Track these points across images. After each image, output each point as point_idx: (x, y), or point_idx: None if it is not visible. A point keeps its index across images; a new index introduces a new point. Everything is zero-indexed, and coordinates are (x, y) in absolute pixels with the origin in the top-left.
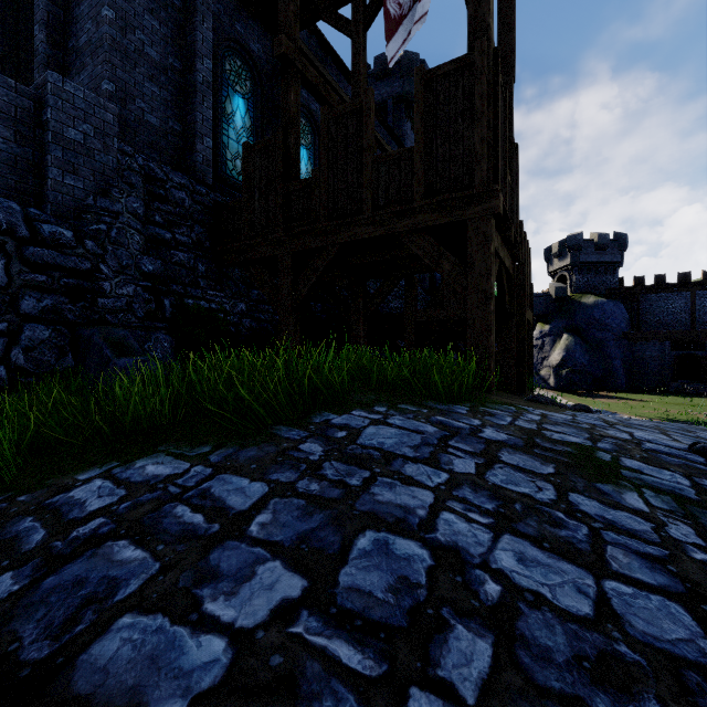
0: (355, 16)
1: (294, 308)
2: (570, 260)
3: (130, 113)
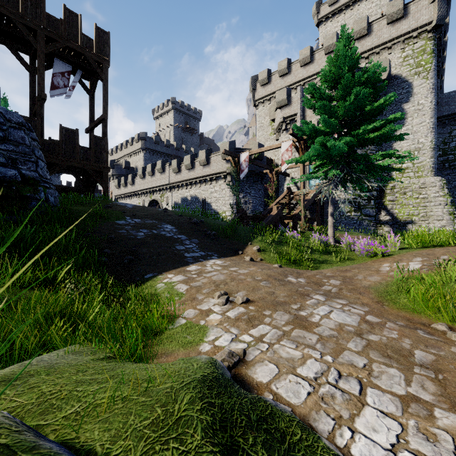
0: (32, 66)
1: None
2: None
3: None
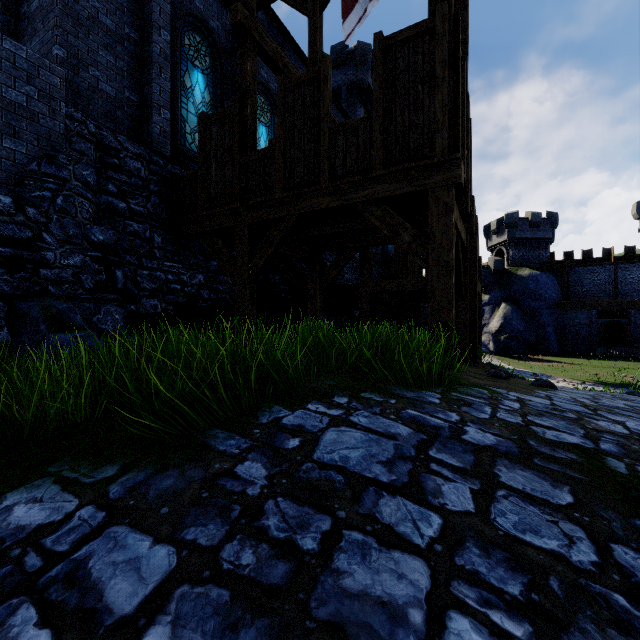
0: None
1: (250, 280)
2: (507, 236)
3: (84, 80)
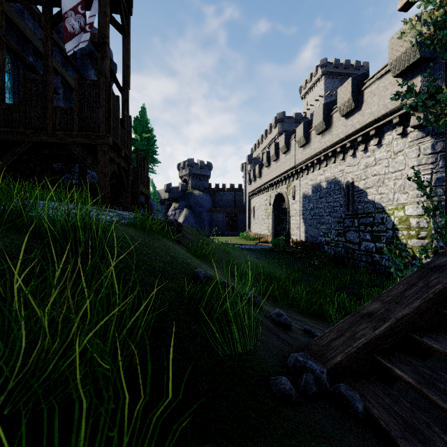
0: (45, 16)
1: (1, 170)
2: (188, 171)
3: None
